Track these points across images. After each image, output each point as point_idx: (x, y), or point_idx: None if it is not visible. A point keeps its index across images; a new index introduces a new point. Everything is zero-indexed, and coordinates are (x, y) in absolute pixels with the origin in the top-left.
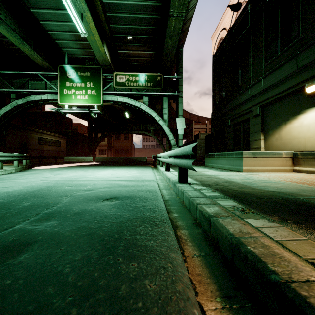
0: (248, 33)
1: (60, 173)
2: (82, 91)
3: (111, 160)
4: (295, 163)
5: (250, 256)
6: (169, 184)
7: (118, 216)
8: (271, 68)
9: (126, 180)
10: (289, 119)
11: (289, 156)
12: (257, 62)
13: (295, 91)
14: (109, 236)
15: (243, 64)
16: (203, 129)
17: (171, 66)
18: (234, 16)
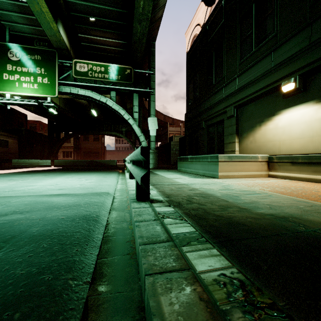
0: (222, 29)
1: None
2: (30, 78)
3: (75, 163)
4: (270, 168)
5: None
6: (128, 199)
7: None
8: (246, 66)
9: (68, 194)
10: (263, 120)
11: (265, 160)
12: (232, 59)
13: (270, 91)
14: None
15: (218, 62)
16: (177, 131)
17: (142, 59)
18: (208, 11)
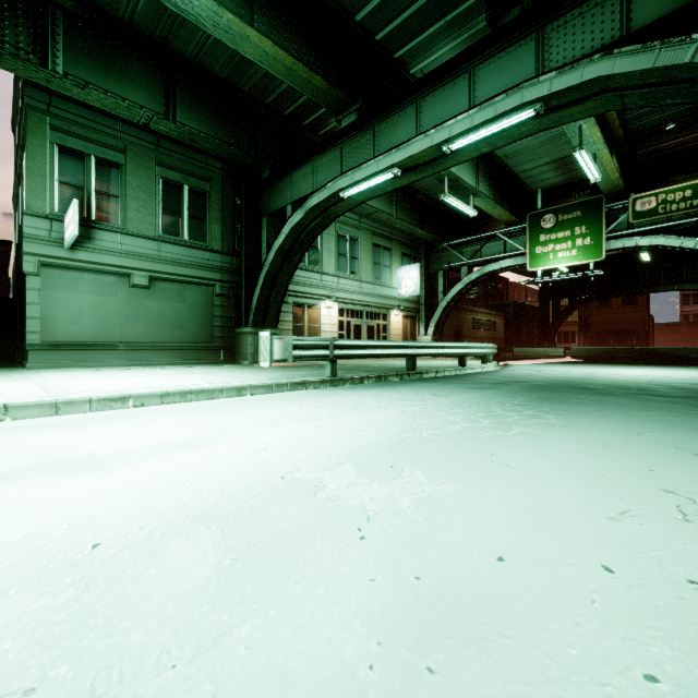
0: None
1: (571, 369)
2: (567, 244)
3: (607, 354)
4: None
5: None
6: None
7: None
8: None
9: (694, 378)
10: None
11: None
12: None
13: None
14: None
15: None
16: None
17: None
18: None
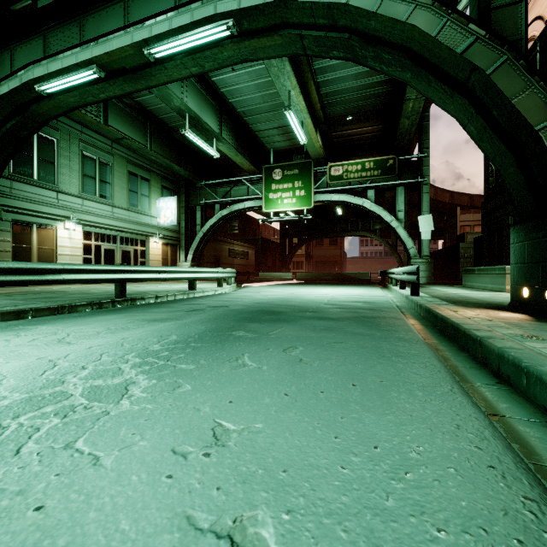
0: None
1: (286, 290)
2: (290, 193)
3: (318, 277)
4: None
5: (428, 308)
6: (402, 300)
7: (368, 306)
8: None
9: (358, 295)
10: None
11: None
12: None
13: None
14: (369, 309)
15: None
16: (478, 221)
17: (410, 145)
18: None
